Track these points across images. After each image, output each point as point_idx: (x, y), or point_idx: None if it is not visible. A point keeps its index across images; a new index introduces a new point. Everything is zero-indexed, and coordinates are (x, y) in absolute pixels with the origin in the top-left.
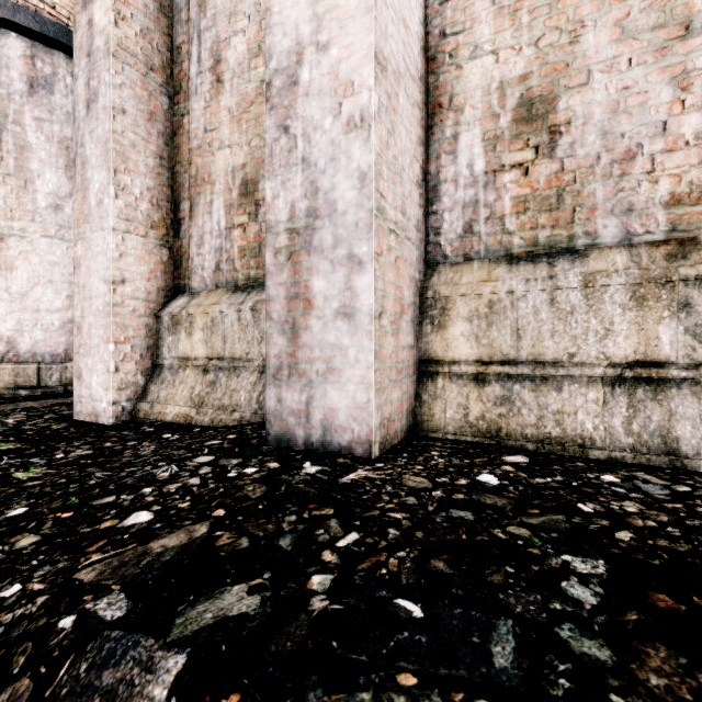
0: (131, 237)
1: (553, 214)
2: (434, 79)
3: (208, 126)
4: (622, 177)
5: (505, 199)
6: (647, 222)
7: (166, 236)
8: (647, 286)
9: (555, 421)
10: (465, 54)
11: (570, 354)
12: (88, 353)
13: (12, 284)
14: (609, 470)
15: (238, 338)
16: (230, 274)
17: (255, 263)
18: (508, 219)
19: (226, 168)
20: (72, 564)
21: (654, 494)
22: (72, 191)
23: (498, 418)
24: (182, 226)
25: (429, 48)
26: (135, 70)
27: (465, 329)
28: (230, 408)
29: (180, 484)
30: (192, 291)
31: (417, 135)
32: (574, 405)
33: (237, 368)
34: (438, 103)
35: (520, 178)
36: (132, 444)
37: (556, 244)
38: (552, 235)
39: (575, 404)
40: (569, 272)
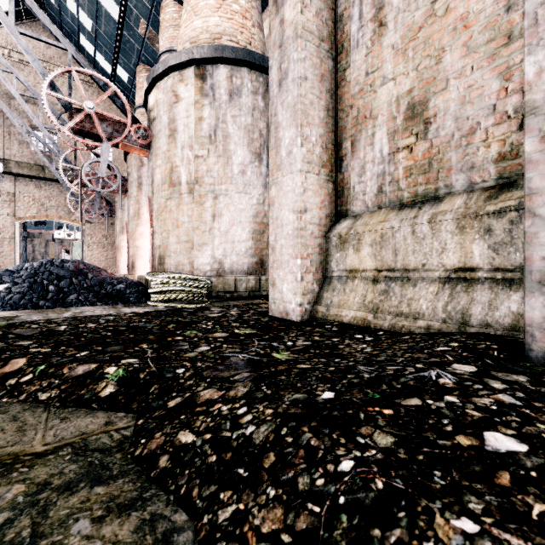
0: (310, 176)
1: None
2: None
3: (370, 69)
4: None
5: None
6: None
7: (330, 172)
8: None
9: None
10: None
11: None
12: (280, 267)
13: (221, 226)
14: None
15: (412, 250)
16: (394, 194)
17: (423, 180)
18: None
19: (389, 100)
20: (511, 506)
21: None
22: (251, 160)
23: None
24: (344, 162)
25: None
26: (312, 44)
27: None
28: (410, 316)
29: (490, 399)
30: (353, 214)
31: None
32: None
33: (411, 278)
34: None
35: None
36: (336, 340)
37: None
38: None
39: None
40: None
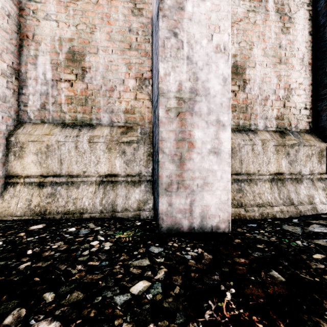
0: None
1: (83, 107)
2: (24, 21)
3: None
4: (110, 97)
5: (62, 95)
6: (118, 117)
7: None
8: (112, 144)
9: (73, 203)
10: (41, 15)
11: (84, 171)
12: None
13: None
14: (79, 224)
15: None
16: None
17: None
18: (63, 106)
19: None
20: None
21: (80, 234)
22: None
23: (46, 204)
24: None
25: (20, 2)
26: None
27: (34, 159)
28: None
29: None
30: None
31: (3, 47)
32: (82, 194)
33: None
34: (26, 35)
35: (69, 87)
36: None
37: (85, 121)
38: (83, 116)
39: (83, 194)
40: (85, 134)
